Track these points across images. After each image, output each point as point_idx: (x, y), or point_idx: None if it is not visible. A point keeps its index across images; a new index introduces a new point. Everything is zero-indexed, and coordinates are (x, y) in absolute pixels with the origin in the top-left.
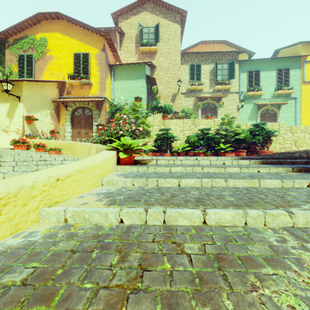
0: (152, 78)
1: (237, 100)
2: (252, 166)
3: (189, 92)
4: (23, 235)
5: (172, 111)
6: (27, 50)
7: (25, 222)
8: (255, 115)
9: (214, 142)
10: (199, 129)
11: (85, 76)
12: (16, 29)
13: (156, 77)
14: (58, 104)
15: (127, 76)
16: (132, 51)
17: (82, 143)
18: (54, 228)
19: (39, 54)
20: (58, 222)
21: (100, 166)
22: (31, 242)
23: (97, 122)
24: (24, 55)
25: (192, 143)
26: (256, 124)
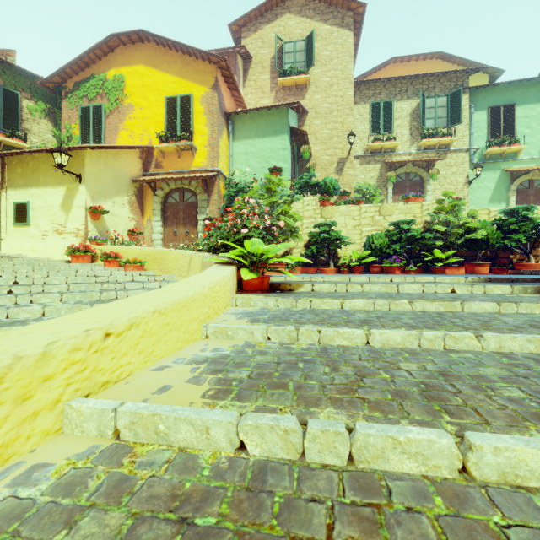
0: (301, 131)
1: (467, 164)
2: (523, 299)
3: (369, 154)
4: (13, 474)
5: (337, 191)
6: (94, 99)
7: (27, 436)
8: (505, 193)
9: (422, 247)
10: (392, 222)
11: (185, 136)
12: (77, 65)
13: (308, 131)
14: (141, 186)
15: (255, 131)
16: (266, 87)
17: (177, 251)
18: (87, 457)
19: (112, 104)
20: (101, 435)
21: (204, 298)
22: (20, 507)
23: (205, 214)
24: (90, 108)
25: (377, 248)
26: (511, 210)
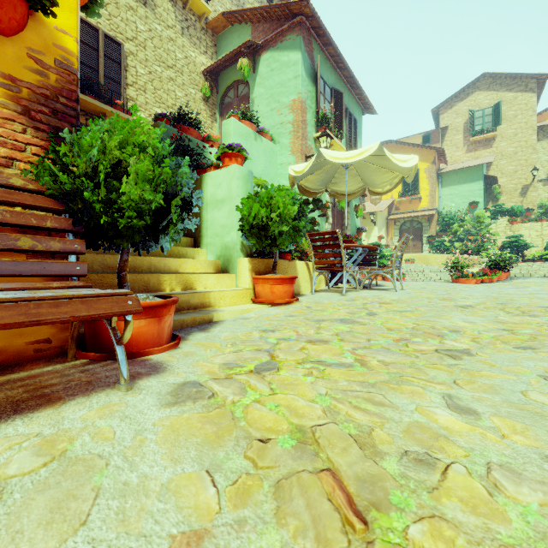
0: (492, 176)
1: None
2: None
3: None
4: None
5: (523, 213)
6: None
7: None
8: None
9: None
10: None
11: (416, 192)
12: None
13: (495, 169)
14: (387, 221)
15: (458, 180)
16: (459, 144)
17: (436, 254)
18: None
19: None
20: None
21: None
22: None
23: (427, 234)
24: None
25: None
26: None
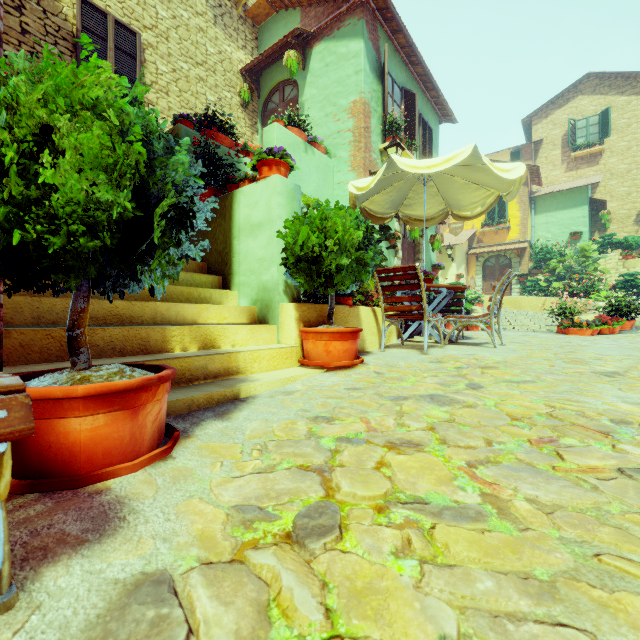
0: (600, 200)
1: None
2: None
3: None
4: None
5: (639, 245)
6: None
7: None
8: None
9: None
10: None
11: (503, 221)
12: None
13: (602, 191)
14: (467, 256)
15: (556, 206)
16: (556, 161)
17: (531, 297)
18: None
19: None
20: None
21: None
22: None
23: (518, 271)
24: None
25: None
26: None
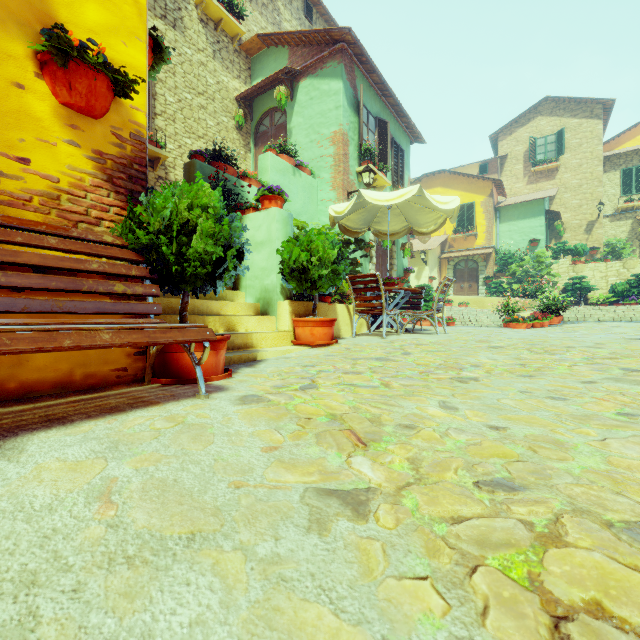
0: (555, 211)
1: None
2: None
3: (619, 213)
4: None
5: (587, 252)
6: None
7: None
8: None
9: None
10: (633, 274)
11: (471, 228)
12: None
13: (558, 203)
14: (440, 260)
15: (517, 215)
16: (519, 174)
17: (492, 297)
18: None
19: None
20: None
21: None
22: None
23: (484, 274)
24: None
25: (619, 292)
26: None
